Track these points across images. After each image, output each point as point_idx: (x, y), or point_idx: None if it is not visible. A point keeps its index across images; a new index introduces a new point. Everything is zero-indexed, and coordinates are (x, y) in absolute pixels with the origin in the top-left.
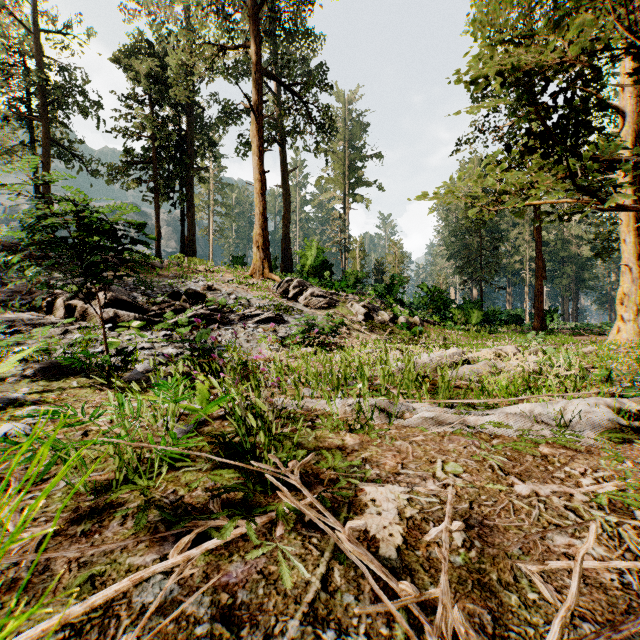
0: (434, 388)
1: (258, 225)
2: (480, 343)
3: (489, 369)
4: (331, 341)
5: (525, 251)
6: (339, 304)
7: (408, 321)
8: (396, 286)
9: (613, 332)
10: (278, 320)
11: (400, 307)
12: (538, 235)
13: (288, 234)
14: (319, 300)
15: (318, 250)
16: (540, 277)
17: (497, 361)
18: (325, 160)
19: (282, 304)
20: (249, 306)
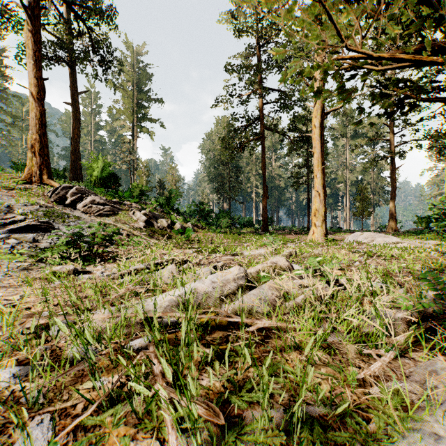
0: (232, 365)
1: (34, 130)
2: (237, 244)
3: (277, 293)
4: (106, 250)
5: (253, 181)
6: (120, 212)
7: (183, 227)
8: (173, 198)
9: (311, 234)
10: (44, 228)
11: (176, 215)
12: (264, 170)
13: (77, 148)
14: (100, 207)
15: (105, 163)
16: (265, 197)
17: (280, 280)
18: (115, 92)
19: (56, 210)
20: (8, 212)
